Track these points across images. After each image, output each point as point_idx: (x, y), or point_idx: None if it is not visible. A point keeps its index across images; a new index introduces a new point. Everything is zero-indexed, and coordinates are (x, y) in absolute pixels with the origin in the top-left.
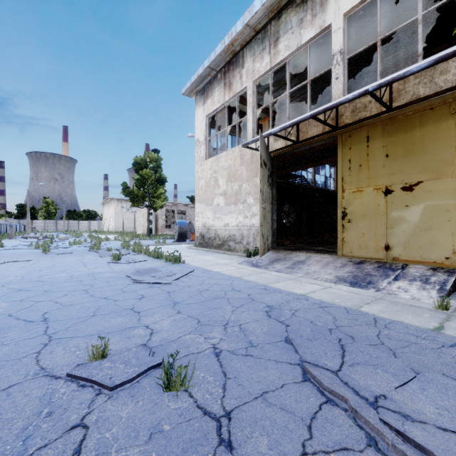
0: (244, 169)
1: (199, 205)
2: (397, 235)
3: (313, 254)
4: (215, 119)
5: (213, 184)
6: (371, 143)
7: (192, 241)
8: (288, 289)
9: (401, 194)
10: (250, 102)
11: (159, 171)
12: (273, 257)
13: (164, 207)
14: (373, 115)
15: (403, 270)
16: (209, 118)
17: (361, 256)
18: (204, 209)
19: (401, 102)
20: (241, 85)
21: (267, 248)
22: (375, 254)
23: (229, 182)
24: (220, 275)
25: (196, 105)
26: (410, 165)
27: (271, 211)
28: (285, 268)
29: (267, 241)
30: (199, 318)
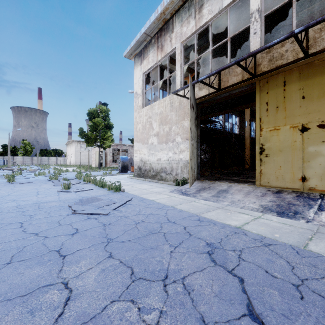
0: (174, 114)
1: (137, 144)
2: (313, 168)
3: (233, 183)
4: (150, 77)
5: (148, 127)
6: (288, 87)
7: (132, 172)
8: (221, 220)
9: (317, 131)
10: (178, 59)
11: (107, 119)
12: (199, 186)
13: (112, 147)
14: (290, 62)
15: (323, 200)
16: (145, 75)
17: (278, 186)
18: (141, 147)
19: (317, 49)
20: (171, 46)
21: (194, 178)
22: (291, 185)
23: (161, 125)
24: (155, 204)
25: (135, 65)
26: None
27: (196, 148)
28: (211, 197)
29: (194, 172)
30: (132, 267)
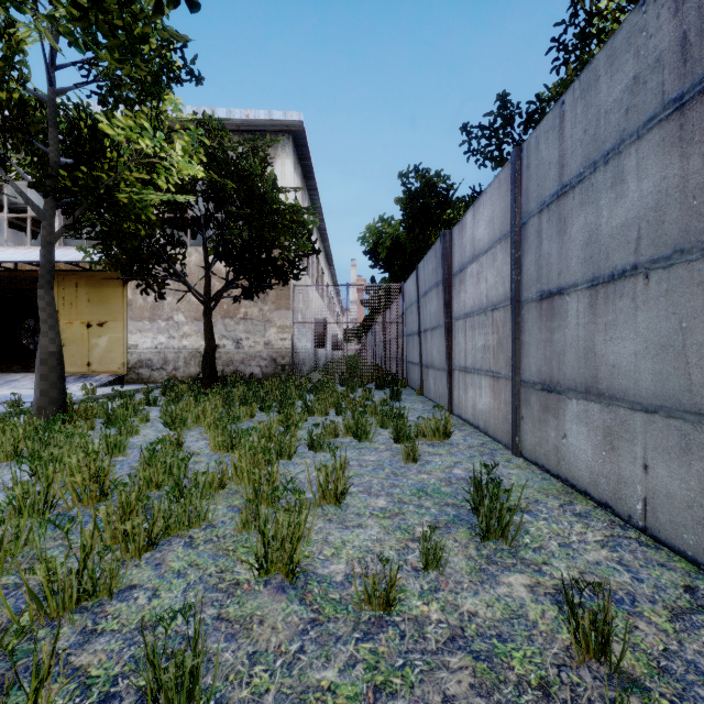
0: None
1: None
2: (95, 355)
3: (33, 373)
4: None
5: None
6: (79, 289)
7: None
8: None
9: (97, 328)
10: None
11: None
12: None
13: None
14: (80, 270)
15: (93, 377)
16: None
17: (73, 372)
18: None
19: (97, 267)
20: None
21: None
22: (82, 369)
23: None
24: None
25: None
26: (102, 310)
27: None
28: None
29: None
30: None
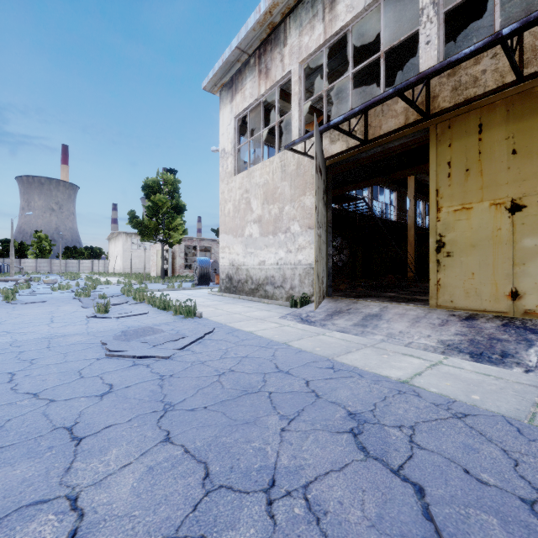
0: (287, 186)
1: (226, 237)
2: (532, 275)
3: (390, 303)
4: (247, 123)
5: (244, 207)
6: (486, 134)
7: (217, 284)
8: (372, 368)
9: None
10: (295, 92)
11: (176, 196)
12: (331, 308)
13: (184, 243)
14: (490, 91)
15: None
16: (238, 120)
17: (469, 308)
18: (232, 241)
19: None
20: (283, 69)
21: (322, 295)
22: (492, 305)
23: (265, 205)
24: (254, 338)
25: (221, 103)
26: None
27: (326, 243)
28: (352, 326)
29: (322, 284)
30: (208, 462)
